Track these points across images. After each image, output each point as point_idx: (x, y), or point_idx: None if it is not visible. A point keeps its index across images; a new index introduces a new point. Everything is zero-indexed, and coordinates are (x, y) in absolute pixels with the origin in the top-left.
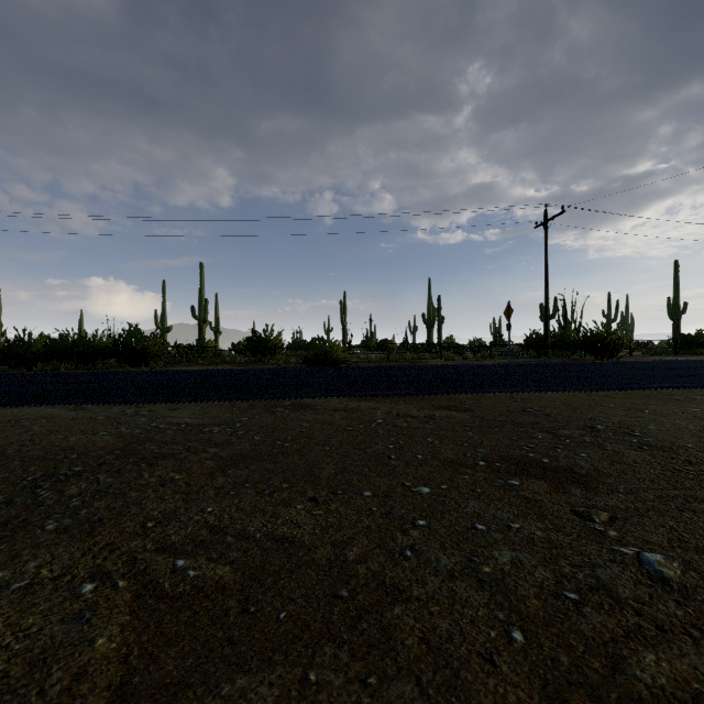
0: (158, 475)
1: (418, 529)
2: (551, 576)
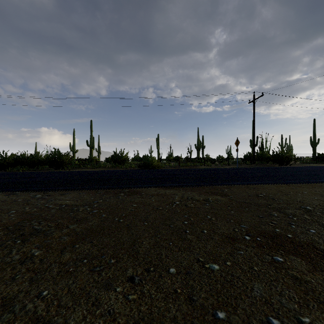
0: (23, 252)
1: (219, 323)
2: None
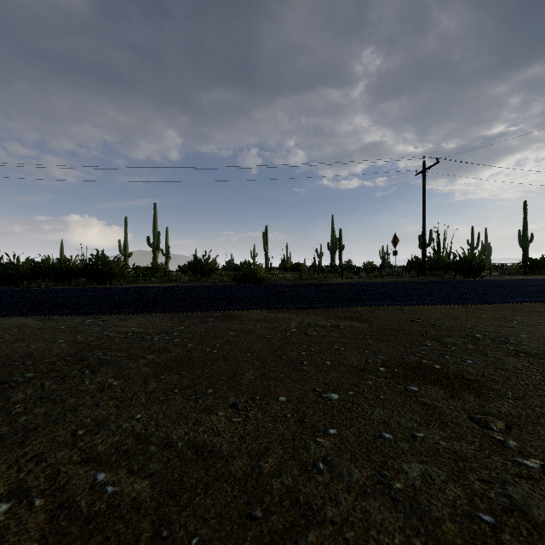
0: (98, 381)
1: (329, 438)
2: (462, 494)
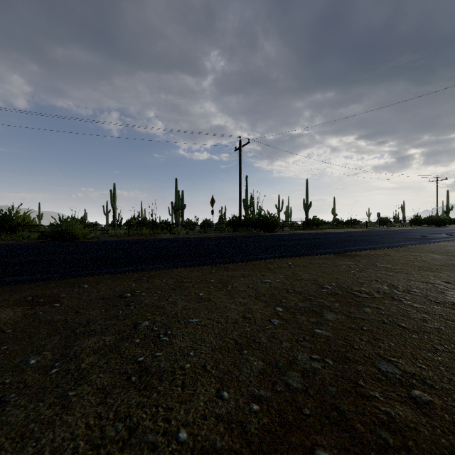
0: None
1: None
2: None
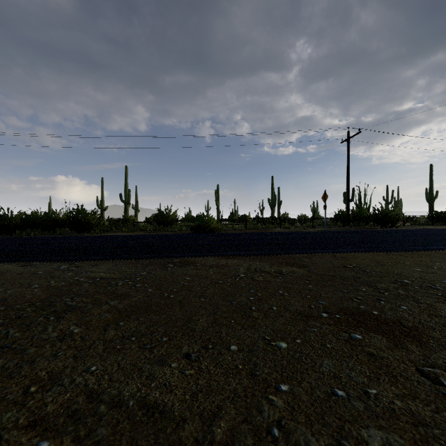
0: (60, 329)
1: (282, 395)
2: None
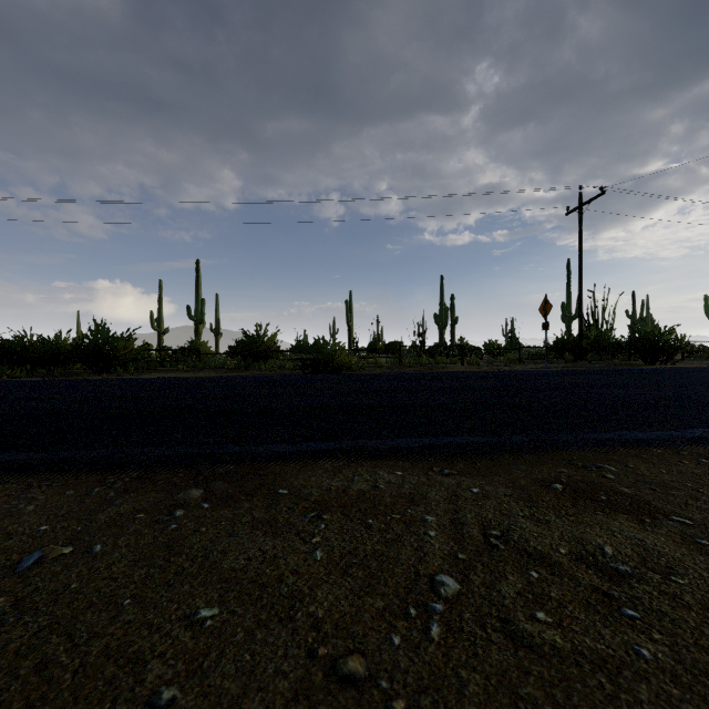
0: None
1: None
2: None
